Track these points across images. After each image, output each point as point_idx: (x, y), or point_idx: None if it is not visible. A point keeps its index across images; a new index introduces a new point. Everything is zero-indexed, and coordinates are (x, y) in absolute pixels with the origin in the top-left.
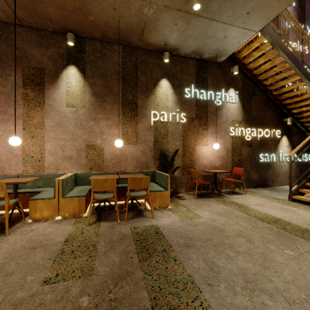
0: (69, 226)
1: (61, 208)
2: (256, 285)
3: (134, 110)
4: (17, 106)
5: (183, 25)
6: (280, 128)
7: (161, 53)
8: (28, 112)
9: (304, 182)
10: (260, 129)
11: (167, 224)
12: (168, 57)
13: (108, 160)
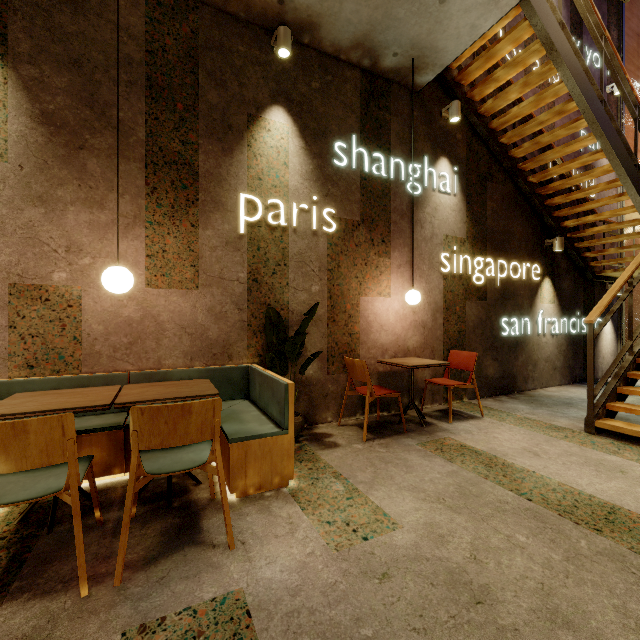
0: None
1: None
2: None
3: (186, 185)
4: None
5: None
6: (539, 261)
7: (268, 31)
8: None
9: (615, 386)
10: (502, 261)
11: (285, 578)
12: (290, 43)
13: (97, 335)
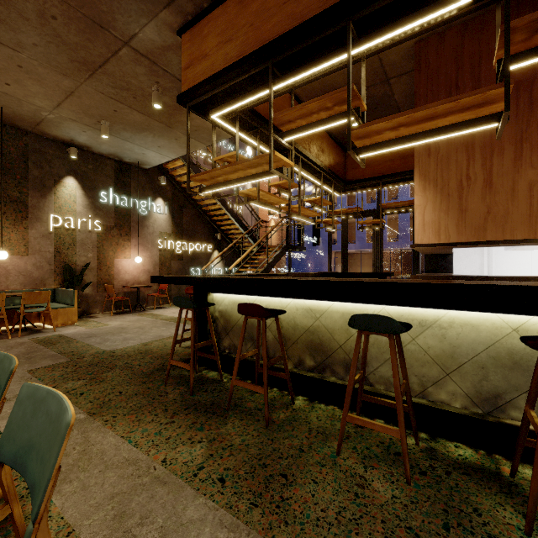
0: None
1: None
2: (130, 339)
3: (22, 211)
4: None
5: (94, 135)
6: (212, 243)
7: (65, 144)
8: None
9: None
10: (191, 243)
11: (73, 332)
12: (76, 154)
13: None
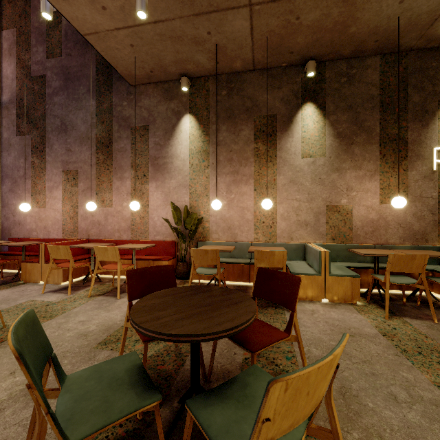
0: (357, 314)
1: (328, 289)
2: None
3: (400, 149)
4: (248, 164)
5: None
6: None
7: None
8: (259, 169)
9: None
10: None
11: None
12: None
13: (358, 227)
